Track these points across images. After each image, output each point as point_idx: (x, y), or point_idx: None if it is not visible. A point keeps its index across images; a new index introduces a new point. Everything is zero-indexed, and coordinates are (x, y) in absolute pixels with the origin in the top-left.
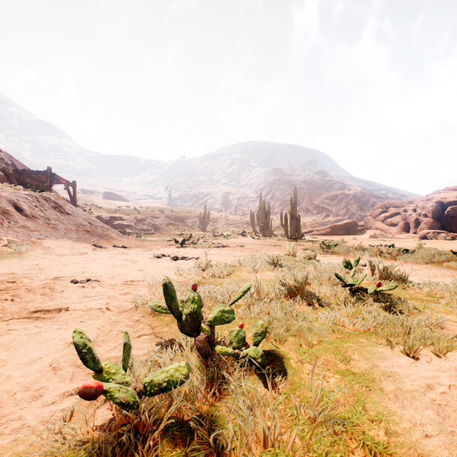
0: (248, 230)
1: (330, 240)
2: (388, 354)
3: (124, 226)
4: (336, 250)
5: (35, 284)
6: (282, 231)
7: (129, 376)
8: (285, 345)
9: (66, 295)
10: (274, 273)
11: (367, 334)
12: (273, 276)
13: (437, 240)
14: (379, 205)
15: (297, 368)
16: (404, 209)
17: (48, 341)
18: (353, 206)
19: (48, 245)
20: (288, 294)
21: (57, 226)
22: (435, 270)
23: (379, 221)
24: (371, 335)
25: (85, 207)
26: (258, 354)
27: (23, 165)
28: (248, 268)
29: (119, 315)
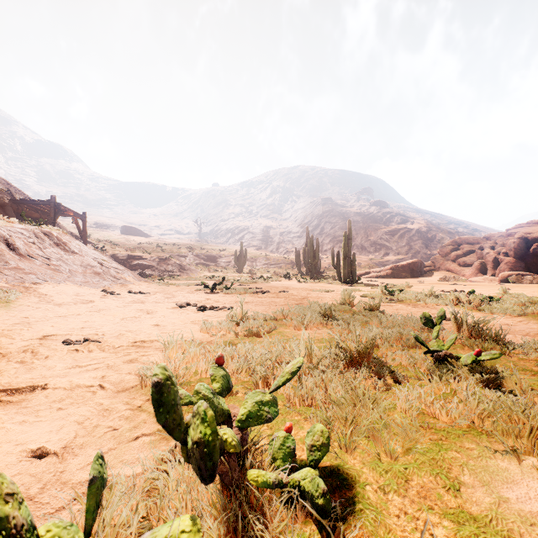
0: (292, 271)
1: (393, 285)
2: (516, 474)
3: (144, 266)
4: (402, 298)
5: (14, 346)
6: (333, 273)
7: None
8: (355, 454)
9: (50, 363)
10: (328, 329)
11: (474, 434)
12: (327, 334)
13: (521, 284)
14: (449, 241)
15: (379, 504)
16: (480, 246)
17: None
18: (416, 243)
19: (45, 292)
20: (349, 363)
21: (59, 267)
22: (533, 326)
23: (449, 261)
24: (481, 435)
25: (98, 244)
26: (317, 490)
27: (23, 193)
28: (295, 323)
29: (115, 396)
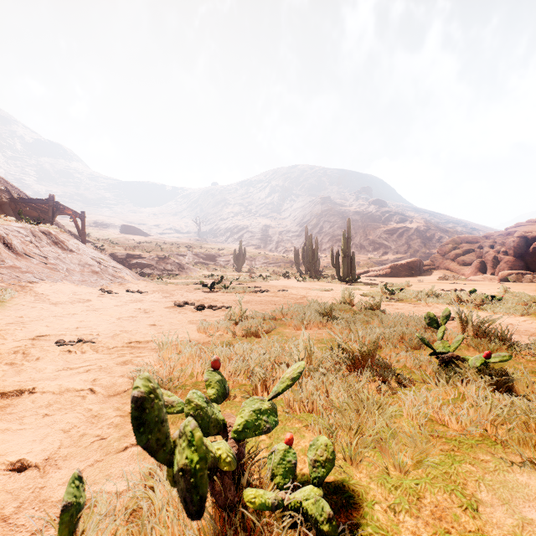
0: (291, 270)
1: (392, 283)
2: None
3: (143, 265)
4: (403, 297)
5: (5, 347)
6: (332, 272)
7: None
8: (361, 467)
9: (41, 365)
10: (328, 329)
11: (488, 443)
12: (328, 334)
13: (521, 282)
14: (448, 240)
15: (389, 527)
16: (479, 245)
17: None
18: (415, 242)
19: (41, 291)
20: (352, 365)
21: (56, 266)
22: None
23: (449, 260)
24: (495, 445)
25: (97, 243)
26: (322, 514)
27: (22, 192)
28: (294, 323)
29: (106, 401)
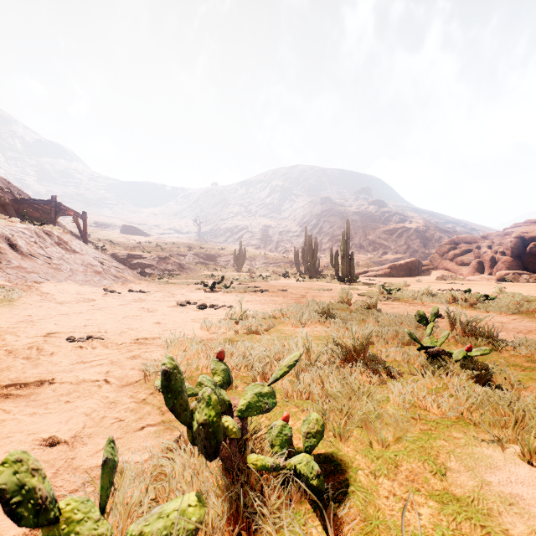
0: (291, 270)
1: (390, 283)
2: (500, 460)
3: (144, 265)
4: (399, 296)
5: (20, 343)
6: (331, 272)
7: (107, 522)
8: (349, 443)
9: (56, 359)
10: (325, 327)
11: (462, 424)
12: (325, 332)
13: (518, 282)
14: (447, 240)
15: (369, 486)
16: (477, 246)
17: (12, 436)
18: (415, 242)
19: (47, 291)
20: (346, 359)
21: (60, 266)
22: (527, 324)
23: (447, 260)
24: (468, 425)
25: (98, 243)
26: (312, 472)
27: (24, 193)
28: (293, 321)
29: (120, 390)
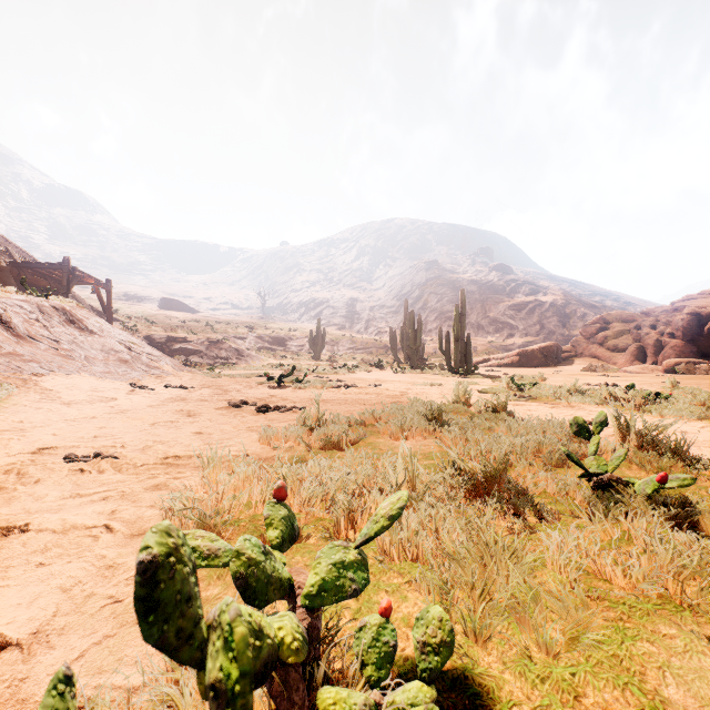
0: (386, 358)
1: (521, 376)
2: None
3: (189, 351)
4: (536, 394)
5: None
6: (440, 360)
7: None
8: (490, 646)
9: (40, 490)
10: (437, 439)
11: (671, 609)
12: (437, 446)
13: (693, 375)
14: (595, 318)
15: None
16: (636, 325)
17: None
18: (551, 321)
19: (49, 386)
20: (471, 491)
21: (72, 352)
22: None
23: (596, 344)
24: (682, 612)
25: (127, 322)
26: None
27: (28, 254)
28: (391, 431)
29: (127, 544)
